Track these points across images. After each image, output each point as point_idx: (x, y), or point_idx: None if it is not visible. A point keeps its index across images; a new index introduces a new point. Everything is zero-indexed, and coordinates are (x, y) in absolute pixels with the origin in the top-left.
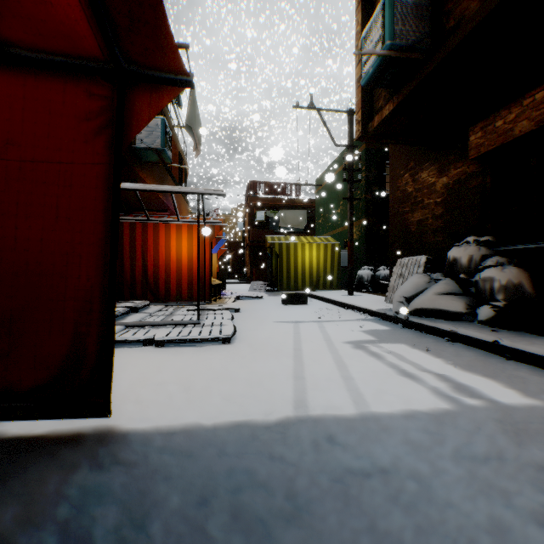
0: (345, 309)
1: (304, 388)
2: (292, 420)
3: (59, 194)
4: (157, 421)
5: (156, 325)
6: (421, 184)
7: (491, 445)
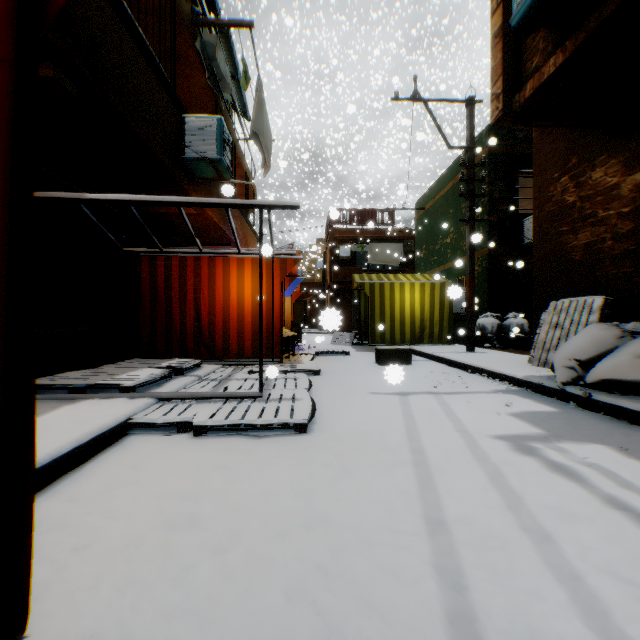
0: (468, 374)
1: (457, 562)
2: None
3: None
4: None
5: (201, 397)
6: (590, 189)
7: None
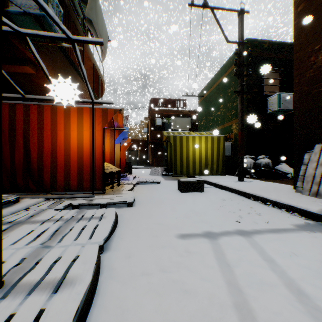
0: (251, 201)
1: None
2: None
3: None
4: None
5: None
6: None
7: None
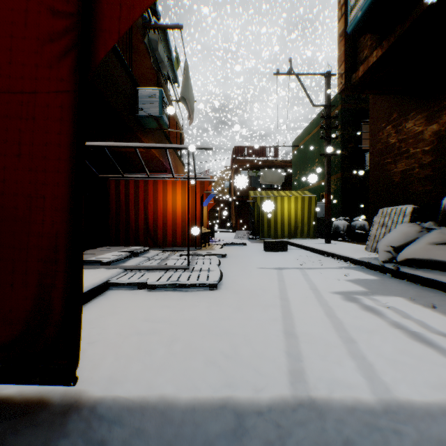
0: (324, 257)
1: (298, 351)
2: (290, 403)
3: (22, 128)
4: (131, 387)
5: (151, 269)
6: (405, 134)
7: None
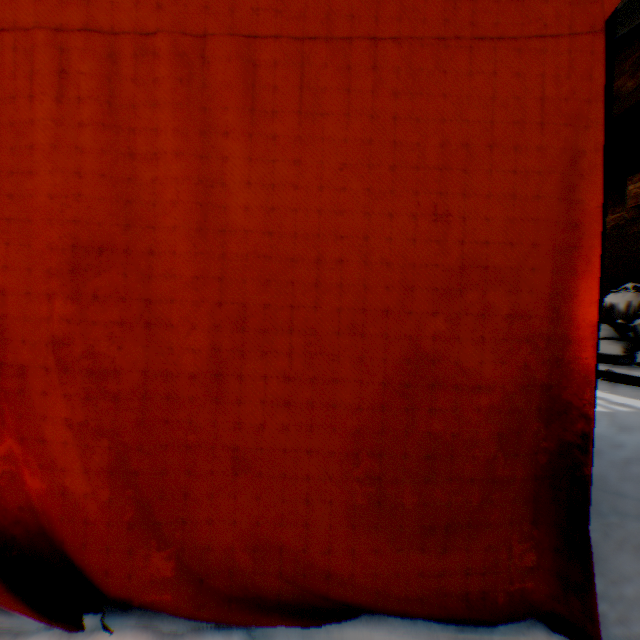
0: None
1: None
2: None
3: None
4: None
5: None
6: None
7: (633, 423)
